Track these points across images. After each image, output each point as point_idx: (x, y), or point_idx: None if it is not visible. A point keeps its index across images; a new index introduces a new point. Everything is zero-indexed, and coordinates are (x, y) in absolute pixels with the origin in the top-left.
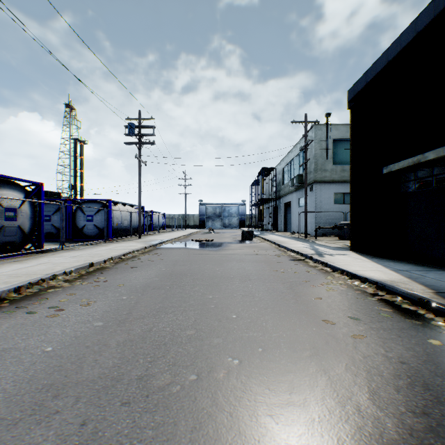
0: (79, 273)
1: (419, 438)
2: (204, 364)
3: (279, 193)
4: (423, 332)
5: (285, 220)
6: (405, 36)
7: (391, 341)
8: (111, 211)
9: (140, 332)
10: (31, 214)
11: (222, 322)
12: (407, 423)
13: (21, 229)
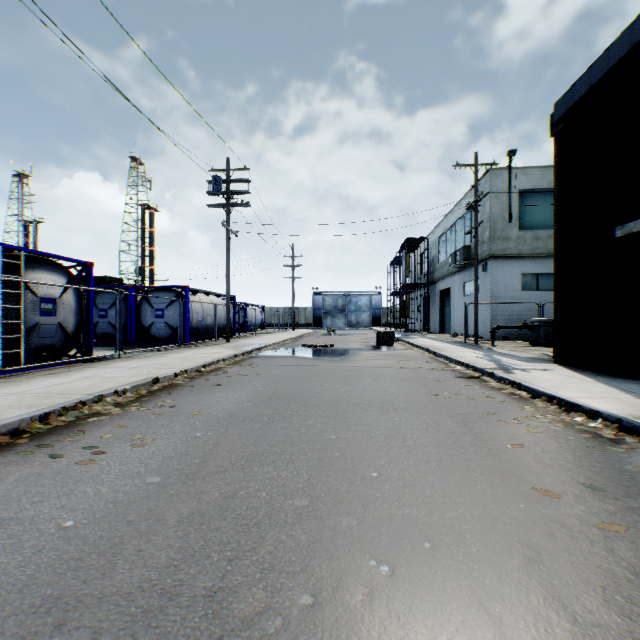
0: (137, 393)
1: None
2: (325, 571)
3: (433, 276)
4: None
5: (442, 316)
6: None
7: None
8: (188, 302)
9: (218, 498)
10: (77, 307)
11: (354, 484)
12: None
13: (62, 328)
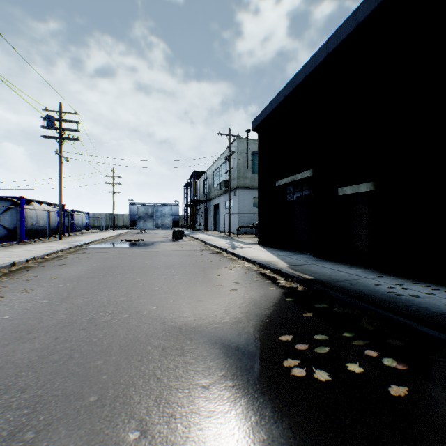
0: (2, 272)
1: (238, 319)
2: (133, 310)
3: (210, 196)
4: (270, 285)
5: (215, 221)
6: (280, 96)
7: (250, 290)
8: (25, 209)
9: (83, 302)
10: None
11: (147, 292)
12: (236, 316)
13: None
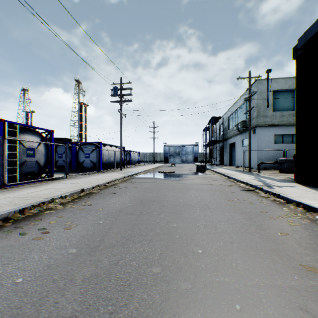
0: (72, 197)
1: None
2: None
3: (225, 136)
4: None
5: (230, 157)
6: None
7: None
8: (101, 150)
9: (107, 265)
10: (45, 152)
11: (188, 258)
12: None
13: (38, 163)
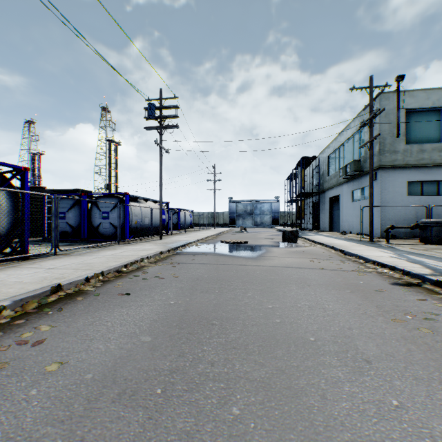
0: (21, 309)
1: None
2: None
3: (323, 186)
4: None
5: (330, 218)
6: None
7: None
8: (128, 206)
9: None
10: (10, 208)
11: None
12: None
13: None
